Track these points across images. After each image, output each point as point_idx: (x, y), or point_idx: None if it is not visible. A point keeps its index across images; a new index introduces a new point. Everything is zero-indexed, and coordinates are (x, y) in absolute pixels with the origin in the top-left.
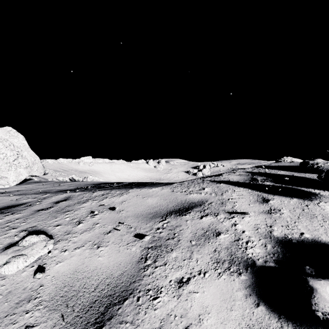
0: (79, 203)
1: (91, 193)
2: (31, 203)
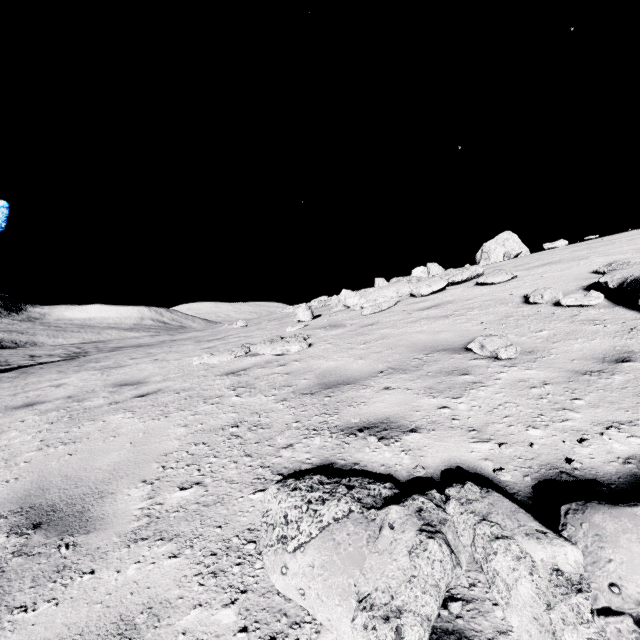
0: None
1: None
2: None
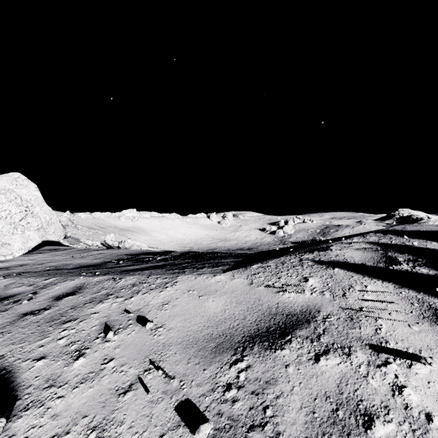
0: (93, 302)
1: (117, 279)
2: (21, 297)
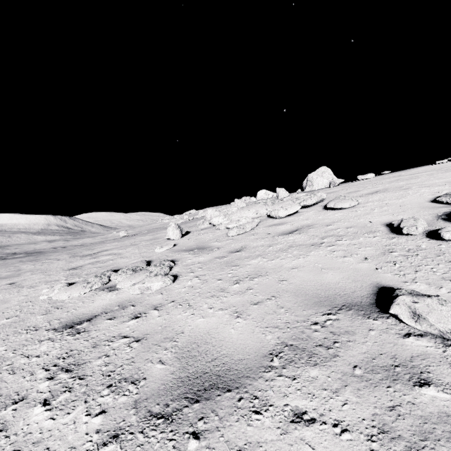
0: None
1: None
2: None
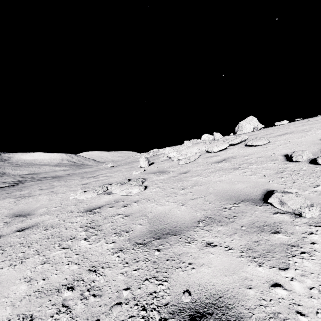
0: None
1: None
2: None
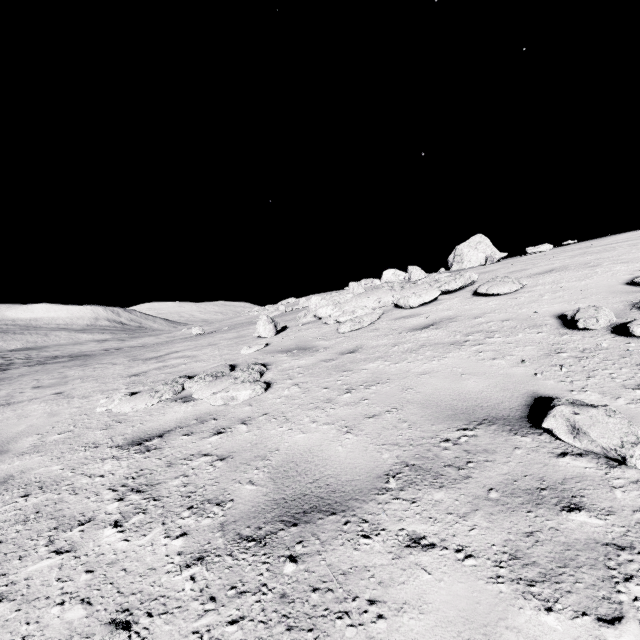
0: None
1: None
2: None
